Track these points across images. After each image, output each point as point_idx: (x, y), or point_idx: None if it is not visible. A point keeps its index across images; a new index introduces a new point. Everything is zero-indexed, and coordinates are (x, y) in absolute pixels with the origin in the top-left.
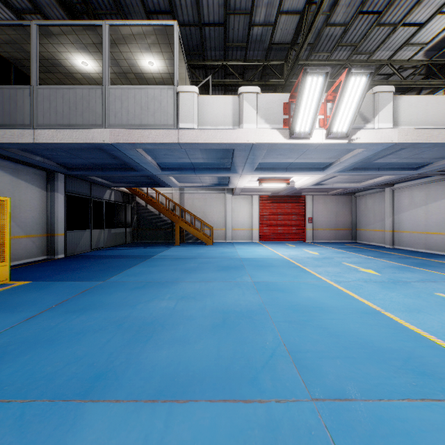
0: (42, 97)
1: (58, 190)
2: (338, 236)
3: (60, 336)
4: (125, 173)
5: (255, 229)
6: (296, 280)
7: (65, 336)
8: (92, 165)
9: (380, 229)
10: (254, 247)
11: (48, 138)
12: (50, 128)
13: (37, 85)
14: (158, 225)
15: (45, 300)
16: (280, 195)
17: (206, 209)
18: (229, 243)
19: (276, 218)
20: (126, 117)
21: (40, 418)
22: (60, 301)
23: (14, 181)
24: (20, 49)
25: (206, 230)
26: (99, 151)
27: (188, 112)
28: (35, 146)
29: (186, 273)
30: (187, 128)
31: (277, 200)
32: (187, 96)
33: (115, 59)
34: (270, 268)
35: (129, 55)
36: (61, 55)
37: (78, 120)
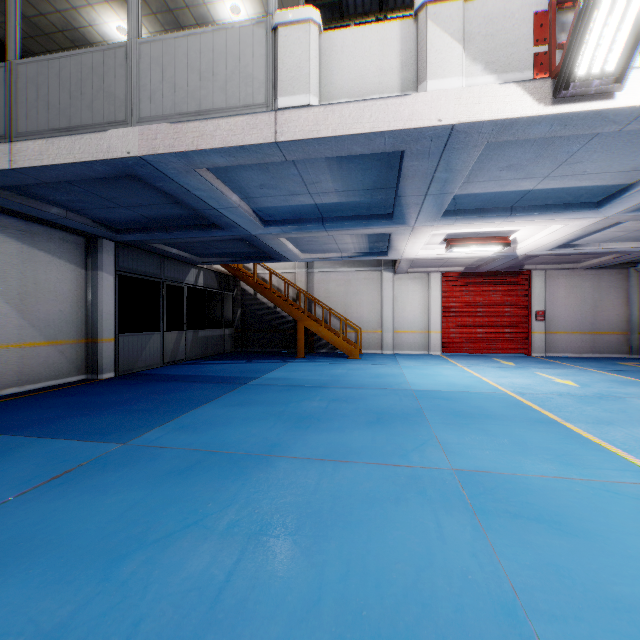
0: (26, 80)
1: (104, 267)
2: (599, 345)
3: None
4: (205, 234)
5: (434, 332)
6: (575, 474)
7: None
8: (148, 222)
9: None
10: (434, 366)
11: (33, 156)
12: (37, 138)
13: (17, 59)
14: (274, 325)
15: None
16: (481, 271)
17: (350, 298)
18: (389, 356)
19: (473, 313)
20: (171, 100)
21: None
22: None
23: (24, 251)
24: None
25: (350, 333)
26: (142, 186)
27: (296, 69)
28: (22, 178)
29: (298, 429)
30: (295, 108)
31: (476, 281)
32: (294, 35)
33: (169, 11)
34: (484, 423)
35: None
36: (80, 17)
37: (84, 117)
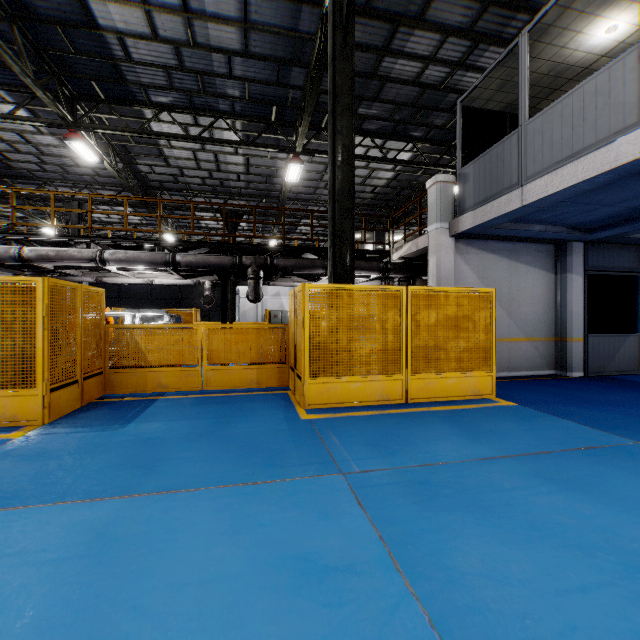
0: (532, 134)
1: (572, 269)
2: None
3: (504, 513)
4: None
5: None
6: None
7: (510, 516)
8: (632, 213)
9: None
10: None
11: (539, 191)
12: (542, 176)
13: (525, 122)
14: None
15: (518, 438)
16: None
17: None
18: None
19: None
20: None
21: (404, 637)
22: (536, 449)
23: (510, 266)
24: (511, 87)
25: None
26: (639, 178)
27: None
28: (525, 210)
29: None
30: None
31: None
32: None
33: None
34: None
35: None
36: (566, 50)
37: (586, 139)
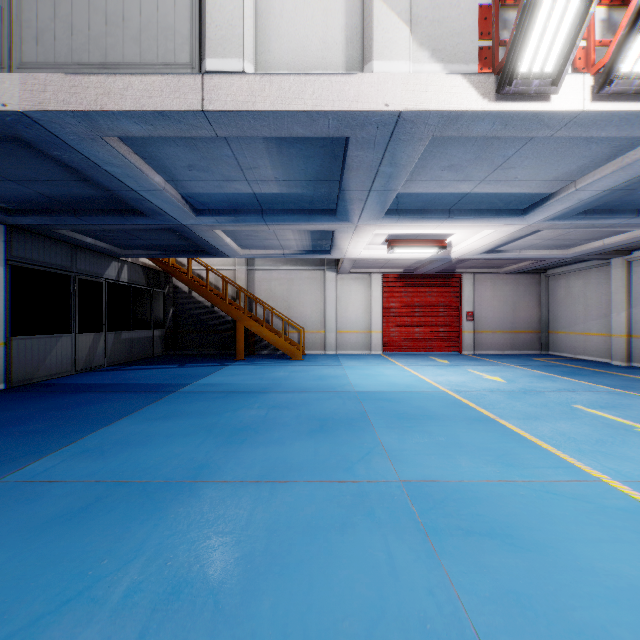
0: None
1: None
2: (518, 343)
3: None
4: (125, 222)
5: (376, 332)
6: (517, 475)
7: None
8: (51, 203)
9: (599, 332)
10: (376, 365)
11: None
12: None
13: None
14: (211, 325)
15: None
16: (418, 273)
17: (293, 298)
18: (332, 356)
19: (411, 313)
20: (67, 45)
21: None
22: None
23: None
24: None
25: (293, 333)
26: (34, 155)
27: (227, 28)
28: None
29: (232, 444)
30: (226, 73)
31: (413, 282)
32: None
33: None
34: (427, 425)
35: None
36: None
37: None
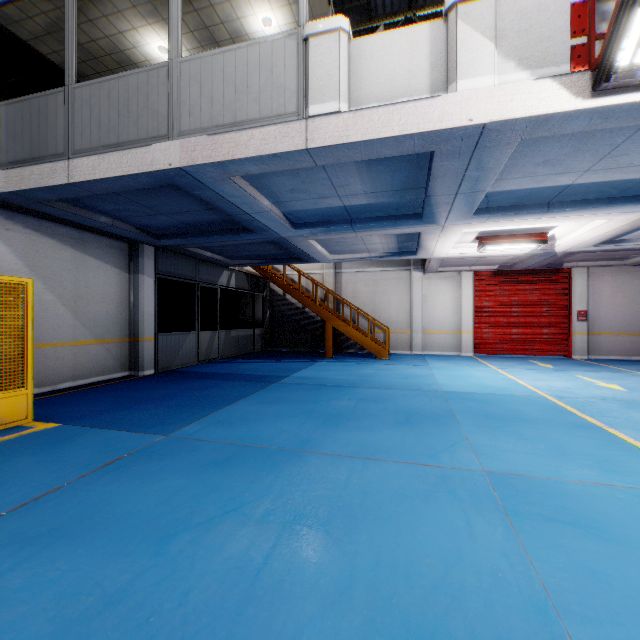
0: (80, 102)
1: (145, 270)
2: None
3: None
4: (237, 238)
5: (466, 333)
6: (616, 480)
7: None
8: (185, 228)
9: None
10: (466, 367)
11: (87, 171)
12: (90, 155)
13: (73, 84)
14: (302, 325)
15: (25, 481)
16: (516, 269)
17: (378, 298)
18: (418, 357)
19: (507, 313)
20: (209, 113)
21: None
22: (42, 491)
23: (76, 257)
24: None
25: (378, 333)
26: (181, 194)
27: (326, 77)
28: (76, 191)
29: (328, 426)
30: (325, 115)
31: (510, 279)
32: (325, 44)
33: (205, 28)
34: (518, 426)
35: (227, 13)
36: (125, 39)
37: (130, 133)
